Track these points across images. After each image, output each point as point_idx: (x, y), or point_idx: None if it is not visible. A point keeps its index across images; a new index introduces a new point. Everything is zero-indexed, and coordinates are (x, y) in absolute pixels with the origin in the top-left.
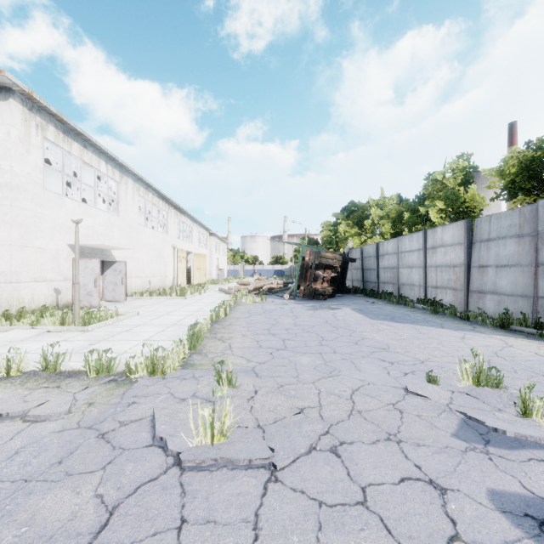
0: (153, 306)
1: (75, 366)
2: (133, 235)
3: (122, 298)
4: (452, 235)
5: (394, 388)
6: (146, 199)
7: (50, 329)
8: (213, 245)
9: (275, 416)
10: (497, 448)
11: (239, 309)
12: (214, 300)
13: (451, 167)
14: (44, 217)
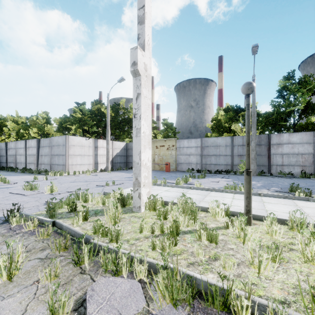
0: None
1: None
2: None
3: None
4: (34, 143)
5: None
6: None
7: None
8: None
9: None
10: None
11: None
12: None
13: (41, 115)
14: None
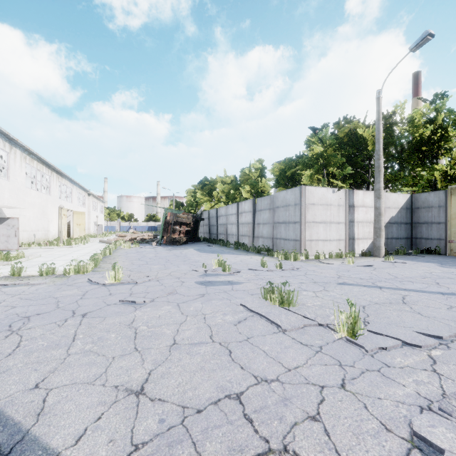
0: (48, 252)
1: (30, 274)
2: (21, 196)
3: (15, 248)
4: (248, 206)
5: (189, 270)
6: (32, 165)
7: None
8: (91, 204)
9: (139, 278)
10: (207, 276)
11: (119, 251)
12: (98, 247)
13: (254, 166)
14: None
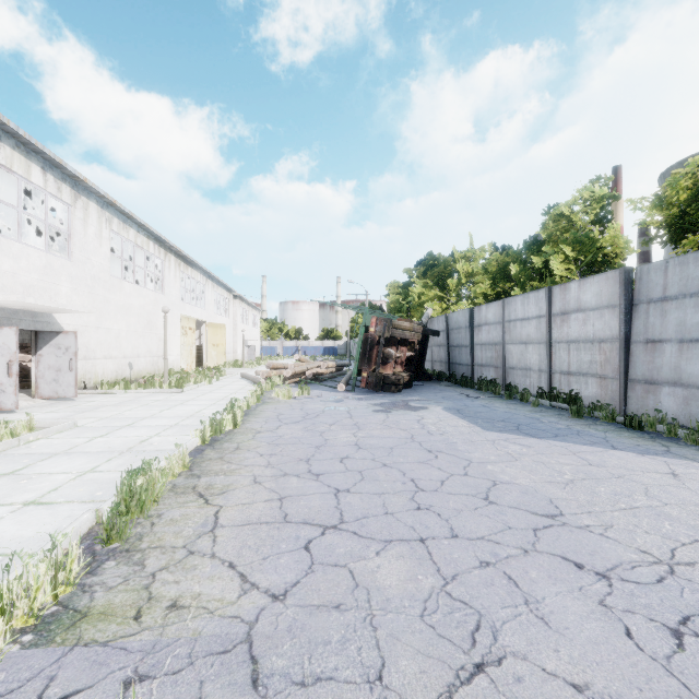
0: (118, 407)
1: None
2: (100, 292)
3: (71, 394)
4: (597, 292)
5: None
6: (125, 237)
7: None
8: (239, 312)
9: None
10: None
11: (262, 412)
12: (228, 394)
13: (582, 196)
14: None
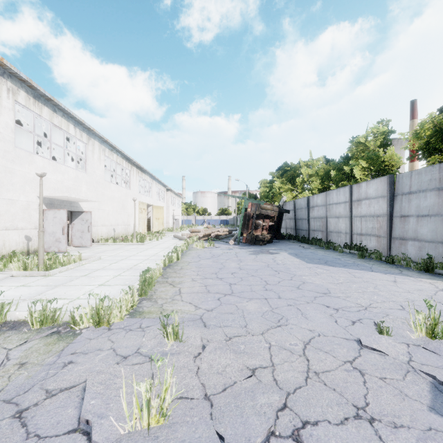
0: (115, 251)
1: (20, 316)
2: (100, 190)
3: (89, 244)
4: (376, 189)
5: (347, 341)
6: (111, 159)
7: (13, 274)
8: (170, 199)
9: (224, 381)
10: None
11: (190, 254)
12: (169, 245)
13: (372, 131)
14: (15, 172)
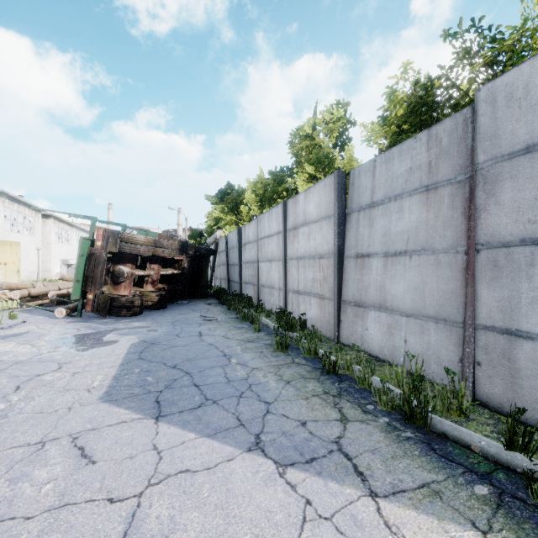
0: None
1: None
2: None
3: None
4: (318, 202)
5: None
6: None
7: None
8: (54, 231)
9: None
10: None
11: None
12: None
13: (324, 118)
14: None
